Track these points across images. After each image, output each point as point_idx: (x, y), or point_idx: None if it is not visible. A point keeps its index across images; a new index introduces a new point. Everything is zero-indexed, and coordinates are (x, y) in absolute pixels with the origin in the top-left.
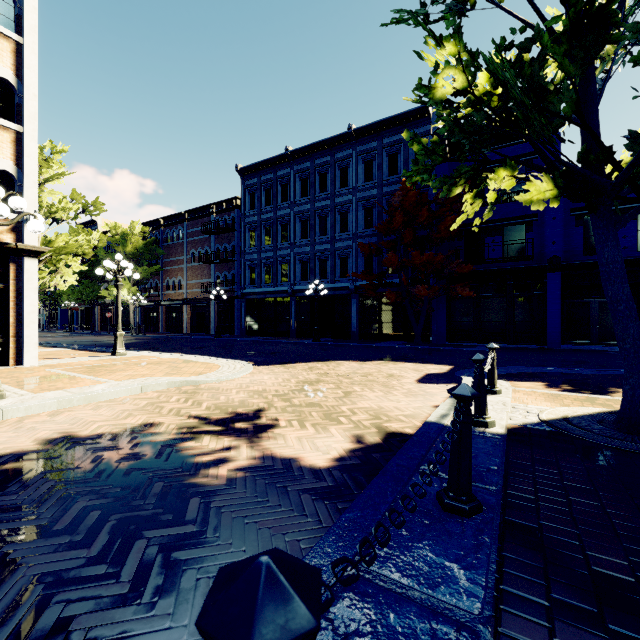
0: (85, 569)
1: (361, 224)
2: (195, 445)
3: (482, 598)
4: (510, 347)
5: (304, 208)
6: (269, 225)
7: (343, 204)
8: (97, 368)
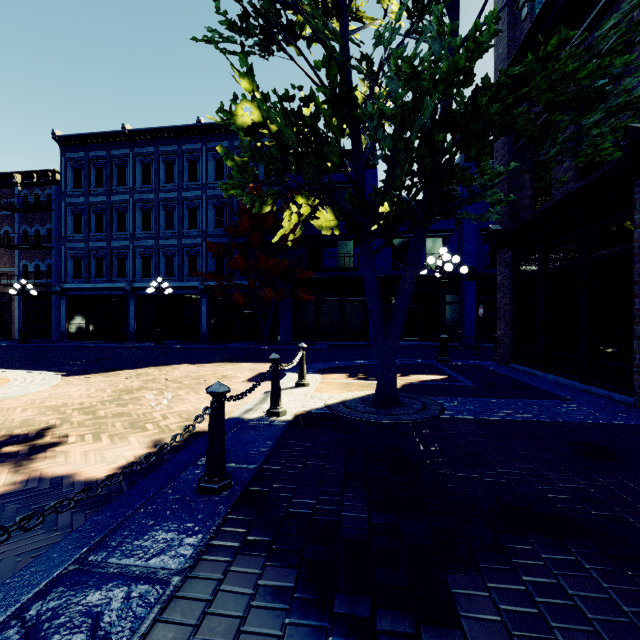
0: None
1: (212, 223)
2: None
3: (189, 555)
4: (343, 344)
5: (146, 197)
6: (101, 210)
7: (192, 199)
8: None
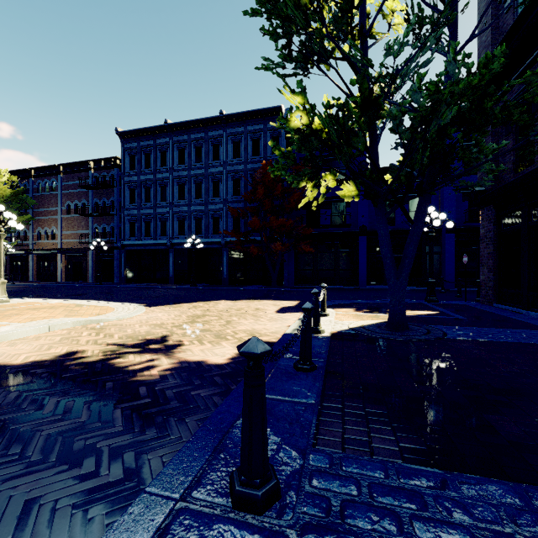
0: (86, 426)
1: (230, 192)
2: (124, 360)
3: (316, 397)
4: (336, 288)
5: (182, 174)
6: (149, 185)
7: (215, 174)
8: None
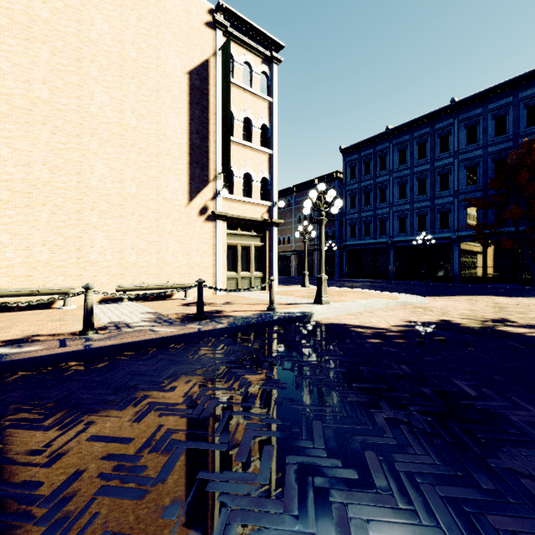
0: None
1: (463, 182)
2: (508, 329)
3: None
4: None
5: (402, 174)
6: (368, 190)
7: (443, 166)
8: None
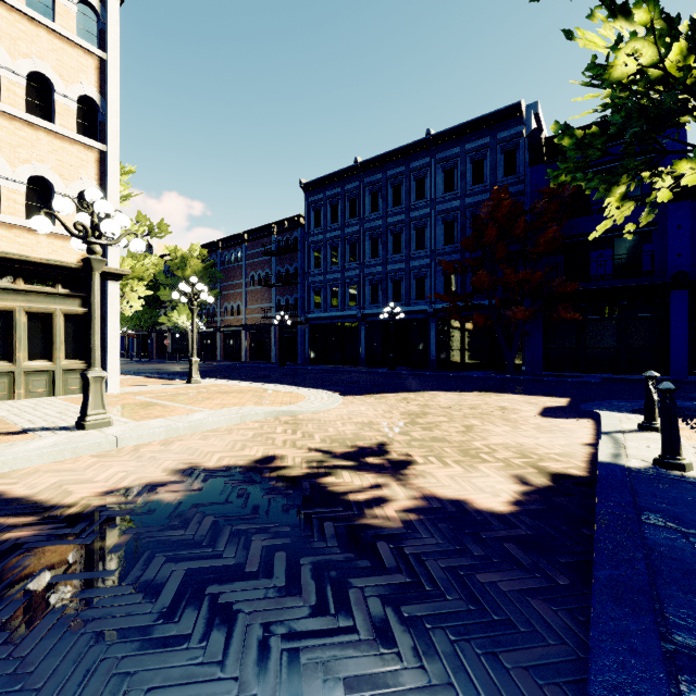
0: (313, 620)
1: (440, 240)
2: (338, 481)
3: None
4: (621, 378)
5: (375, 224)
6: (336, 244)
7: (419, 218)
8: (181, 396)
